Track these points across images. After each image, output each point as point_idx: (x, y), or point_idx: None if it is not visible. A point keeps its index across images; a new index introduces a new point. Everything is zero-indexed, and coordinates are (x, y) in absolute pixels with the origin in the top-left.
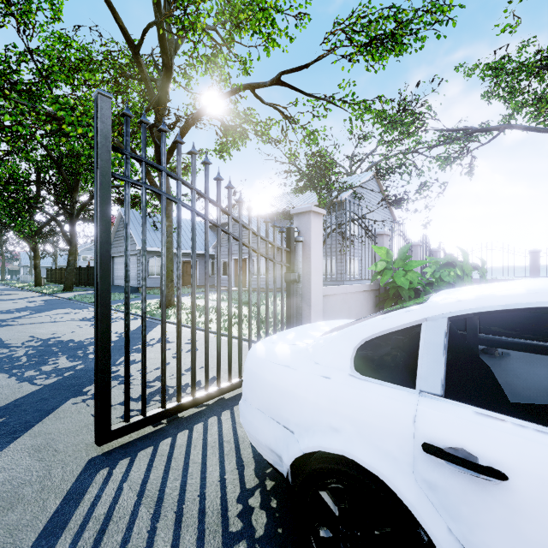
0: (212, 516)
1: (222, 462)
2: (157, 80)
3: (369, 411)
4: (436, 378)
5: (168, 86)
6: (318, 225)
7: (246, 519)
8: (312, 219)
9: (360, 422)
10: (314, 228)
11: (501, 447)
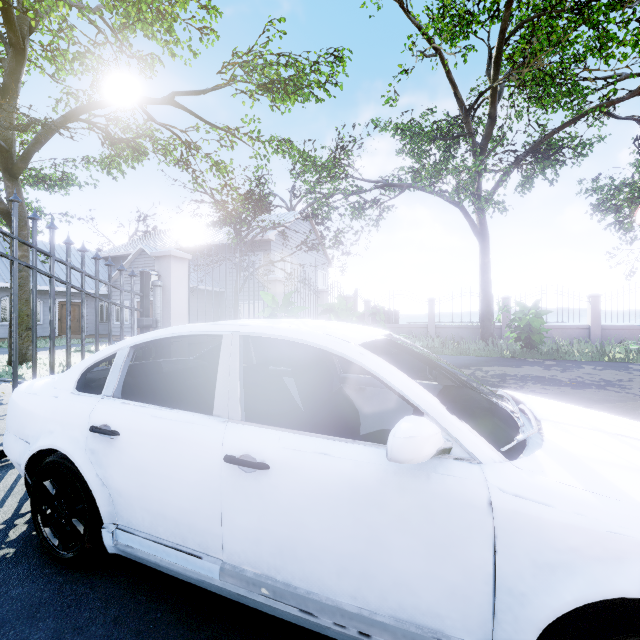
0: None
1: (4, 500)
2: (4, 59)
3: (71, 414)
4: (112, 386)
5: (19, 73)
6: (181, 270)
7: (4, 532)
8: (172, 264)
9: (65, 423)
10: (176, 272)
11: (121, 418)
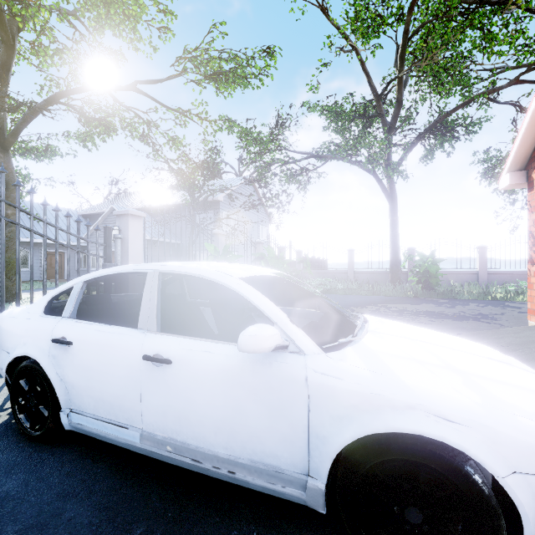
0: None
1: None
2: None
3: (39, 330)
4: (69, 310)
5: (9, 65)
6: (137, 225)
7: None
8: (130, 220)
9: (34, 337)
10: (133, 227)
11: (74, 332)
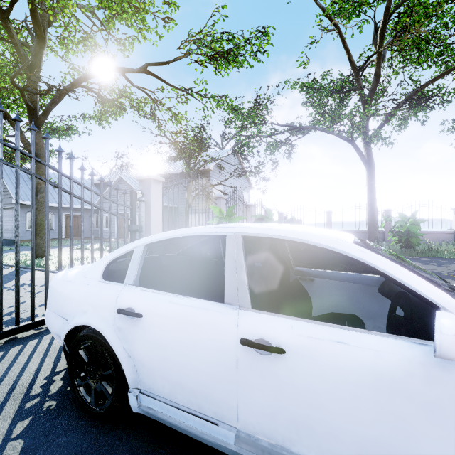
0: (20, 390)
1: (43, 360)
2: (31, 46)
3: (100, 298)
4: (132, 276)
5: (41, 55)
6: (158, 189)
7: (46, 387)
8: (152, 185)
9: (96, 305)
10: (154, 191)
11: (143, 303)
